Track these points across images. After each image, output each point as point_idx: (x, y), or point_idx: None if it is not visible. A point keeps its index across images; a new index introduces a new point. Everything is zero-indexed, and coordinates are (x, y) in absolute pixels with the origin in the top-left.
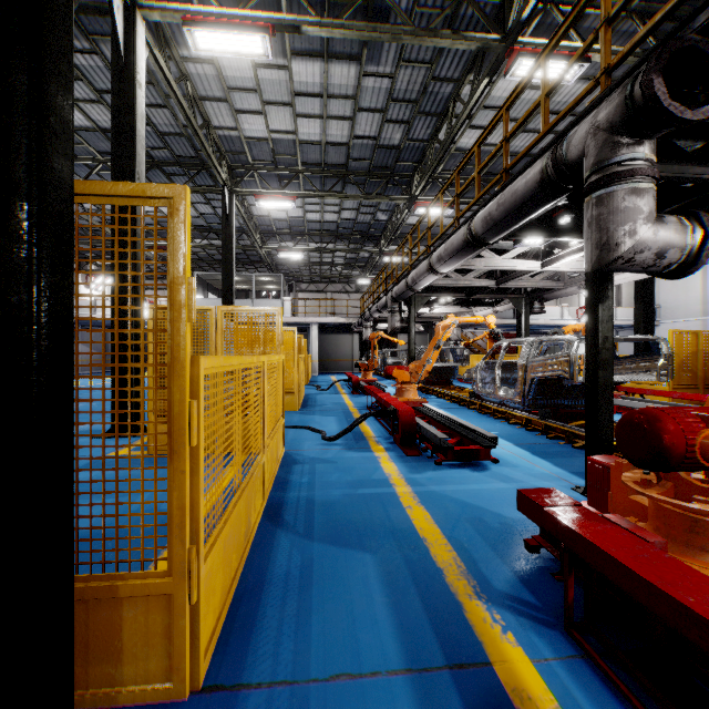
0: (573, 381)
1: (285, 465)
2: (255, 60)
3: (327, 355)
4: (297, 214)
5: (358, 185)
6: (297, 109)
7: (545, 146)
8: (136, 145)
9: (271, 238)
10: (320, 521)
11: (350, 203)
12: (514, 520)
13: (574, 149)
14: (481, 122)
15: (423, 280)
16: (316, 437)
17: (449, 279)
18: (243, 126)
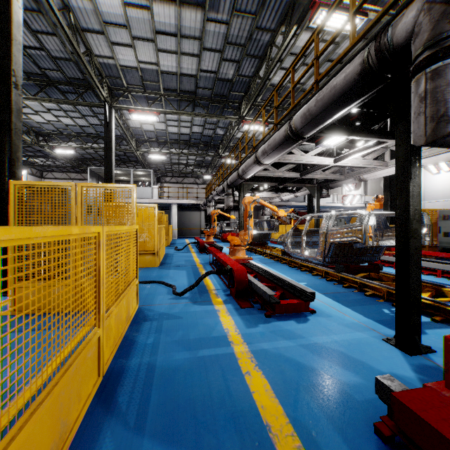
0: (361, 245)
1: (135, 323)
2: (124, 0)
3: (183, 225)
4: (161, 127)
5: (203, 107)
6: (158, 45)
7: (354, 54)
8: (12, 47)
9: (144, 144)
10: (156, 402)
11: (198, 121)
12: (350, 385)
13: (401, 31)
14: (288, 65)
15: (250, 170)
16: (168, 291)
17: (268, 171)
18: (118, 56)
